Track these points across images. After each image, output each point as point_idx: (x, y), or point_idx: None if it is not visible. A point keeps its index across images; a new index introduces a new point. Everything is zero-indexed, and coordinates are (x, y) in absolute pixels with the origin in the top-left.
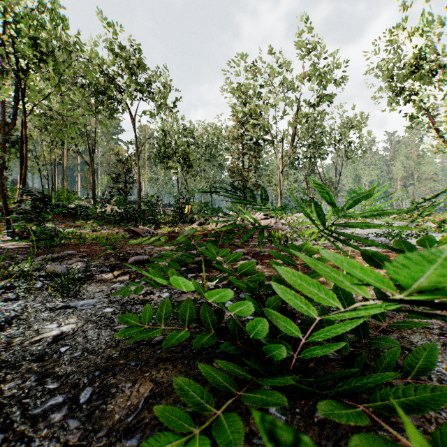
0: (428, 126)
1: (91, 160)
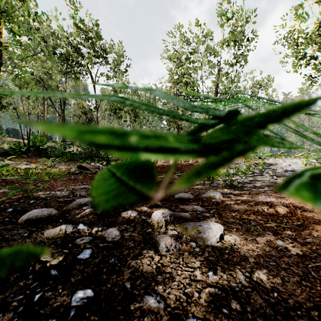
0: None
1: (62, 112)
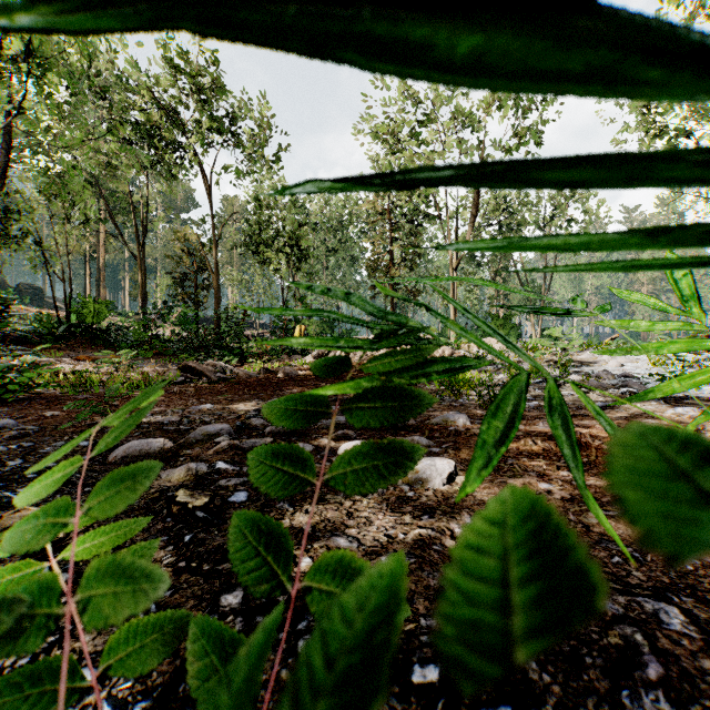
0: (708, 190)
1: (139, 251)
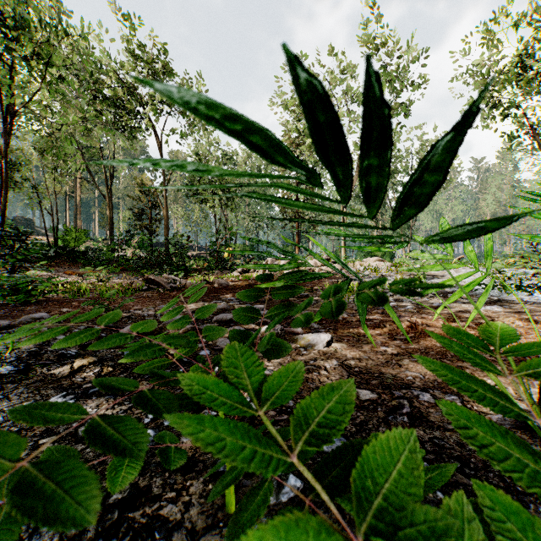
0: (532, 147)
1: (108, 192)
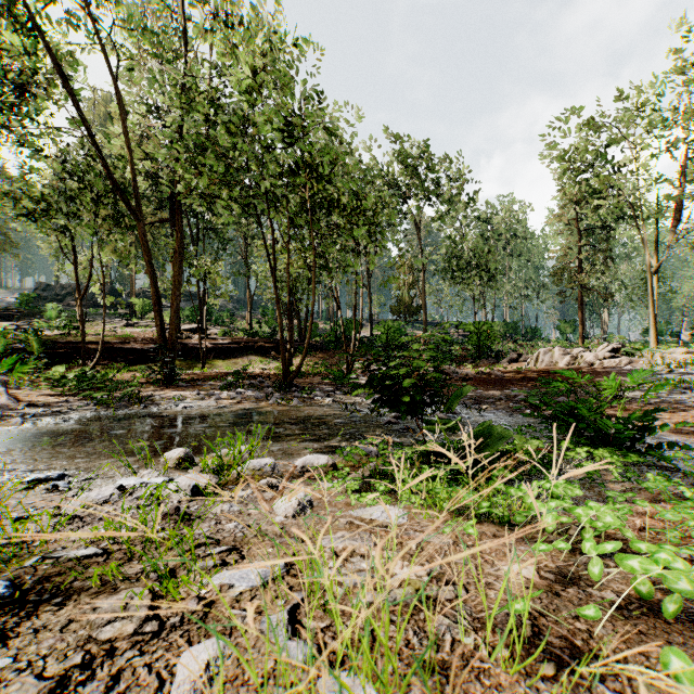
0: None
1: (369, 281)
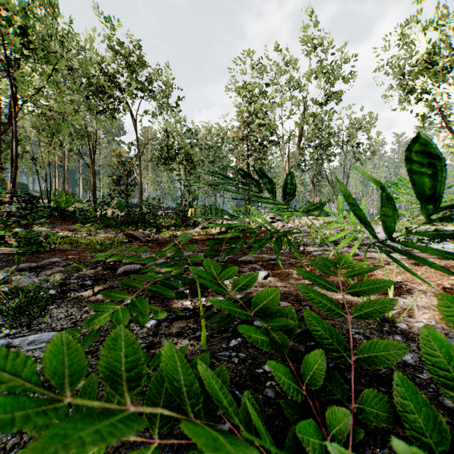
0: (441, 126)
1: (92, 162)
